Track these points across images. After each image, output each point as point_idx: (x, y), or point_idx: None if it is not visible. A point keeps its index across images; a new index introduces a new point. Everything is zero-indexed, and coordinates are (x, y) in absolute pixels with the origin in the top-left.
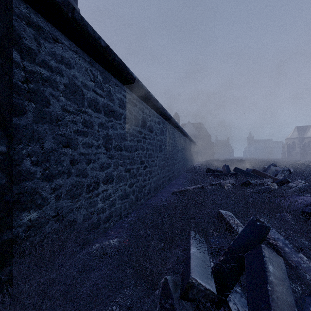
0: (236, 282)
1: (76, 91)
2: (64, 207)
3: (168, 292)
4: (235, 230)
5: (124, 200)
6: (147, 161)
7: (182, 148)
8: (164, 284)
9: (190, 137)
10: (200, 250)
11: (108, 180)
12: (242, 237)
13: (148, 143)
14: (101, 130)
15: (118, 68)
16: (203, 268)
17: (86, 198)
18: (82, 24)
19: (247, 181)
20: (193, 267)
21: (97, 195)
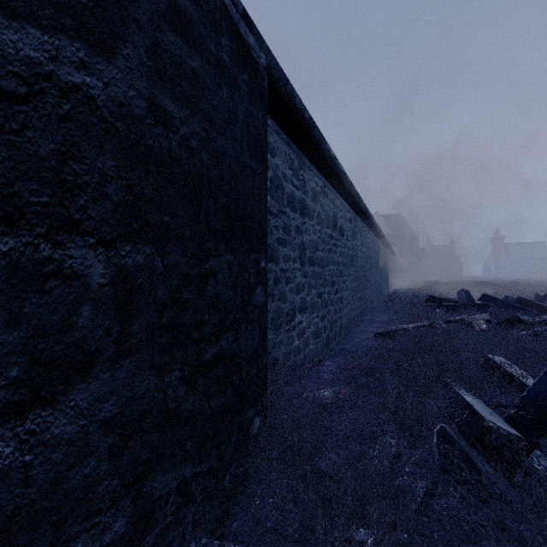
0: (540, 440)
1: (278, 185)
2: (270, 340)
3: (450, 440)
4: (521, 381)
5: (316, 340)
6: (338, 281)
7: (377, 260)
8: (441, 432)
9: (387, 241)
10: (476, 400)
11: (302, 308)
12: (541, 386)
13: (339, 253)
14: (297, 237)
15: (317, 145)
16: (494, 416)
17: (285, 332)
18: (291, 97)
19: (515, 317)
20: (482, 412)
21: (294, 328)
